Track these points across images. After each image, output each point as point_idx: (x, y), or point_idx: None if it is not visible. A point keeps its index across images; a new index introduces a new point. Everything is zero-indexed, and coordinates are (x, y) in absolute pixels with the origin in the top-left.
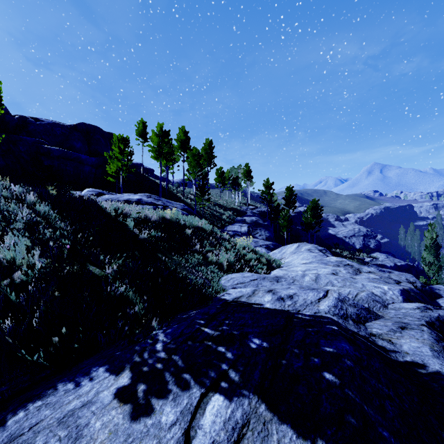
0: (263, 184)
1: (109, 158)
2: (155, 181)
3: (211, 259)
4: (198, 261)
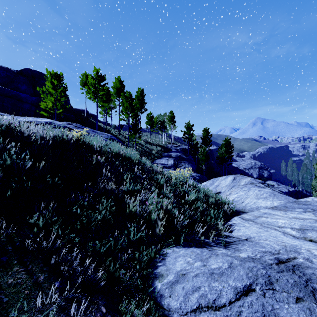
0: (185, 126)
1: (42, 93)
2: (95, 122)
3: (131, 212)
4: (100, 220)
